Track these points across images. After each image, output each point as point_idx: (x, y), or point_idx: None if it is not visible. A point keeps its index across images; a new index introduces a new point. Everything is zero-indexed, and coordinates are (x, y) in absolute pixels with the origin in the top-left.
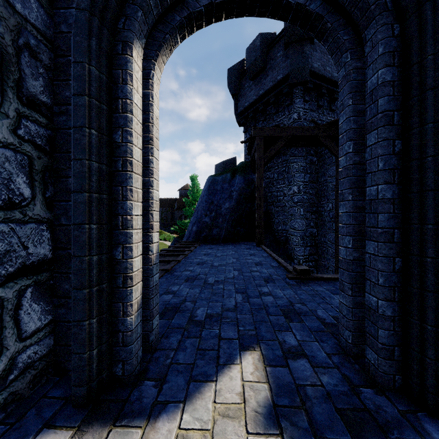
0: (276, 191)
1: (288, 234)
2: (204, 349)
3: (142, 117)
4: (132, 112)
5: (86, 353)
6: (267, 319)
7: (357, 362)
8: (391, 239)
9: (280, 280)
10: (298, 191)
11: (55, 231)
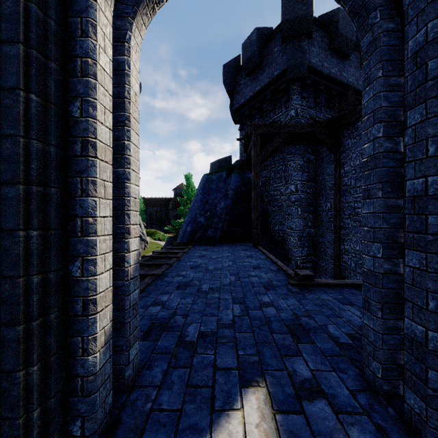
0: (272, 190)
1: (285, 235)
2: (195, 385)
3: (115, 91)
4: (96, 76)
5: (20, 418)
6: (271, 338)
7: (390, 404)
8: None
9: (282, 286)
10: (295, 190)
11: None
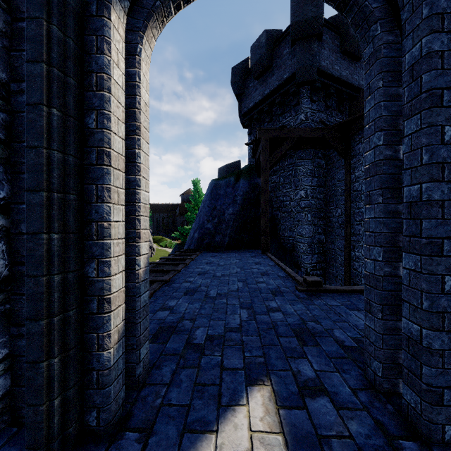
0: (282, 196)
1: (295, 241)
2: (203, 383)
3: (127, 101)
4: (110, 90)
5: (43, 405)
6: (277, 341)
7: (390, 401)
8: (439, 251)
9: (289, 292)
10: (305, 196)
11: (12, 241)
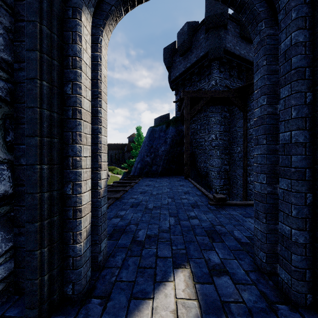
0: (199, 138)
1: (208, 170)
2: (144, 267)
3: (92, 75)
4: (81, 68)
5: (37, 279)
6: (195, 239)
7: (271, 279)
8: (303, 177)
9: (204, 205)
10: (215, 138)
11: (15, 170)
